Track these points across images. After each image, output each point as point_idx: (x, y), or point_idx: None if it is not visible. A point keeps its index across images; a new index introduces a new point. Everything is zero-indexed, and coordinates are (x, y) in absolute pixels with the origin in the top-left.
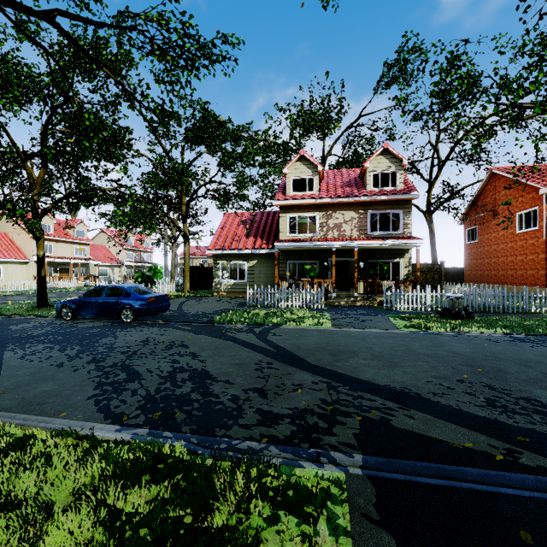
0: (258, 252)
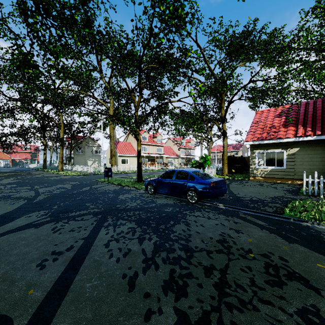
0: (301, 140)
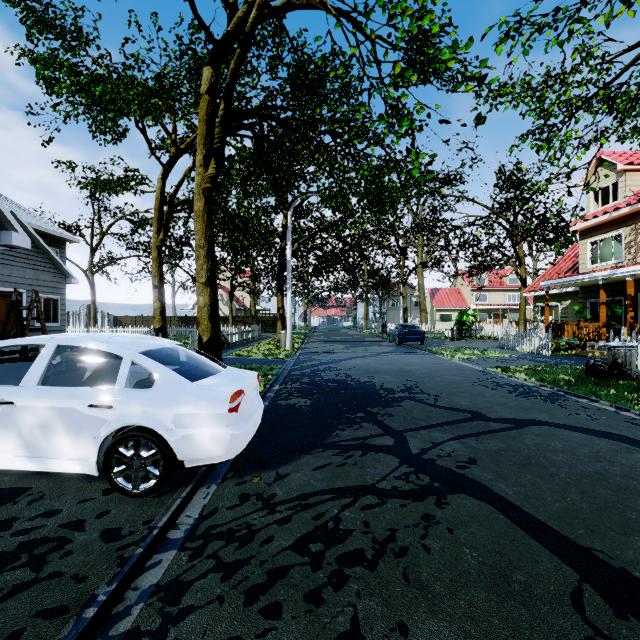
0: (564, 291)
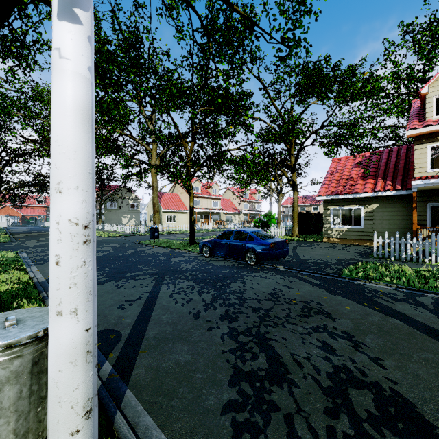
0: (380, 195)
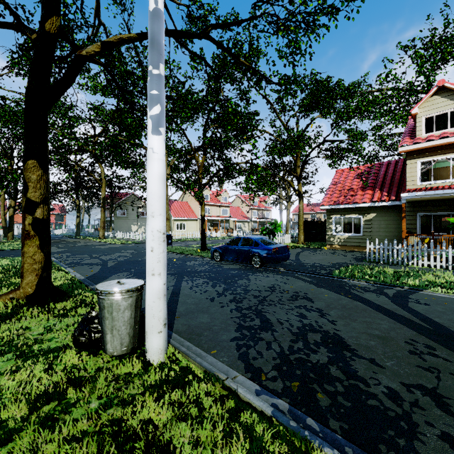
0: (377, 205)
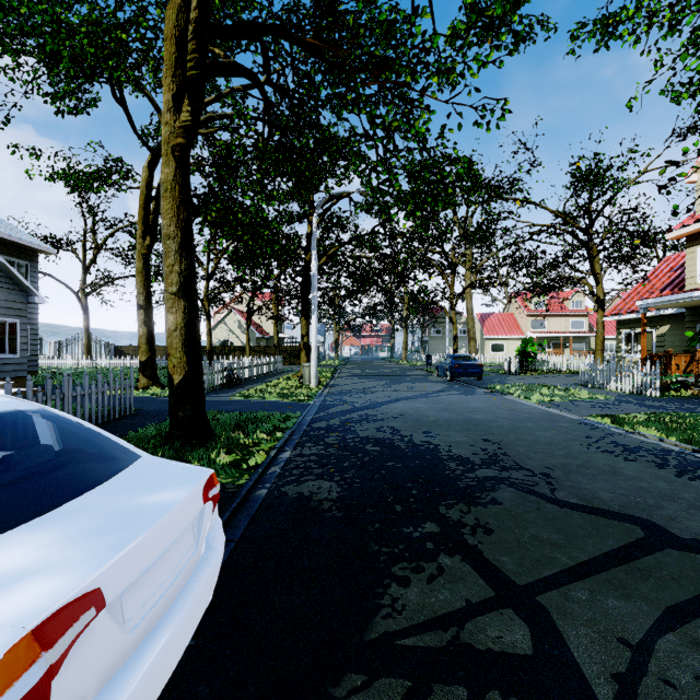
0: (661, 313)
